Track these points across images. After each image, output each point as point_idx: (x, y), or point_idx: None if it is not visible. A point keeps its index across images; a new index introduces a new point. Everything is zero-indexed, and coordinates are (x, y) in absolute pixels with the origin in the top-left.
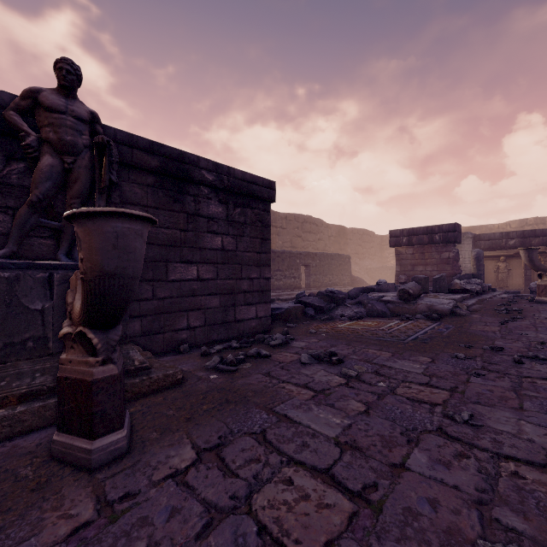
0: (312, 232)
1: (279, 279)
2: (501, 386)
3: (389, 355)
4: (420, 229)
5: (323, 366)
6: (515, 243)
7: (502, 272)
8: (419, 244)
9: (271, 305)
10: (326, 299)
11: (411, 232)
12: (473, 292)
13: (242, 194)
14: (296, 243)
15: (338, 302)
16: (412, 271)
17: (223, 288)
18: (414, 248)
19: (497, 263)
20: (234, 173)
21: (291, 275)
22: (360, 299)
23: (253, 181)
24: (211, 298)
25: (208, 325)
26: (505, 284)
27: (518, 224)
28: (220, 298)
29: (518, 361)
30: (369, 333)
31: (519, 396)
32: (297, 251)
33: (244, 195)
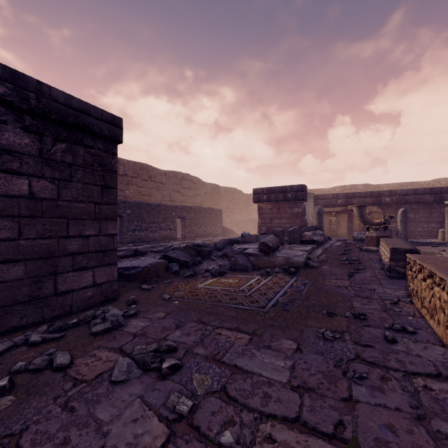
0: (190, 189)
1: (154, 230)
2: (399, 410)
3: (246, 340)
4: (277, 188)
5: (145, 384)
6: (342, 202)
7: (333, 224)
8: (276, 200)
9: (129, 263)
10: (192, 252)
11: (270, 190)
12: (319, 243)
13: (67, 125)
14: (175, 197)
15: (204, 255)
16: (270, 223)
17: (32, 251)
18: (272, 204)
19: (330, 217)
20: (50, 92)
21: (166, 227)
22: (225, 252)
23: (85, 111)
24: (6, 267)
25: (1, 307)
26: (335, 233)
27: (340, 189)
28: (25, 266)
29: (391, 339)
30: (228, 298)
31: (437, 442)
32: (173, 205)
33: (72, 127)
